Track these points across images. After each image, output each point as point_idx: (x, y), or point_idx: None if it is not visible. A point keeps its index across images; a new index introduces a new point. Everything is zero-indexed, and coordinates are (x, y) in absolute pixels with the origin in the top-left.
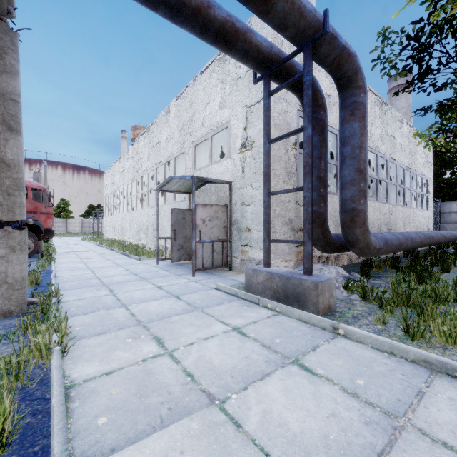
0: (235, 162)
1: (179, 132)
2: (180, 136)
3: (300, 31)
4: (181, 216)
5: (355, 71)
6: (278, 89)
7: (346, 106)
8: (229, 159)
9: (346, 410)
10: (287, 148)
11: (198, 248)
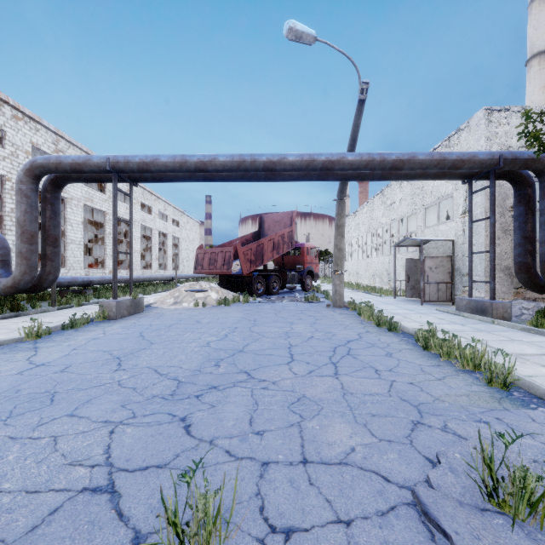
0: (458, 224)
1: (411, 197)
2: (412, 199)
3: (484, 168)
4: (412, 264)
5: (544, 166)
6: (476, 192)
7: (541, 188)
8: (453, 222)
9: (468, 329)
10: (502, 212)
11: (426, 287)
